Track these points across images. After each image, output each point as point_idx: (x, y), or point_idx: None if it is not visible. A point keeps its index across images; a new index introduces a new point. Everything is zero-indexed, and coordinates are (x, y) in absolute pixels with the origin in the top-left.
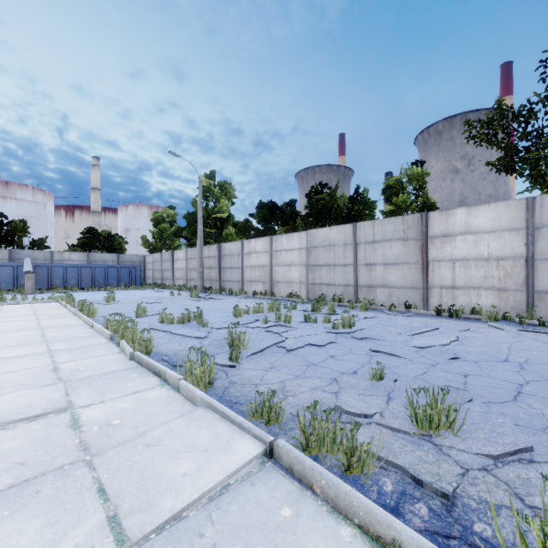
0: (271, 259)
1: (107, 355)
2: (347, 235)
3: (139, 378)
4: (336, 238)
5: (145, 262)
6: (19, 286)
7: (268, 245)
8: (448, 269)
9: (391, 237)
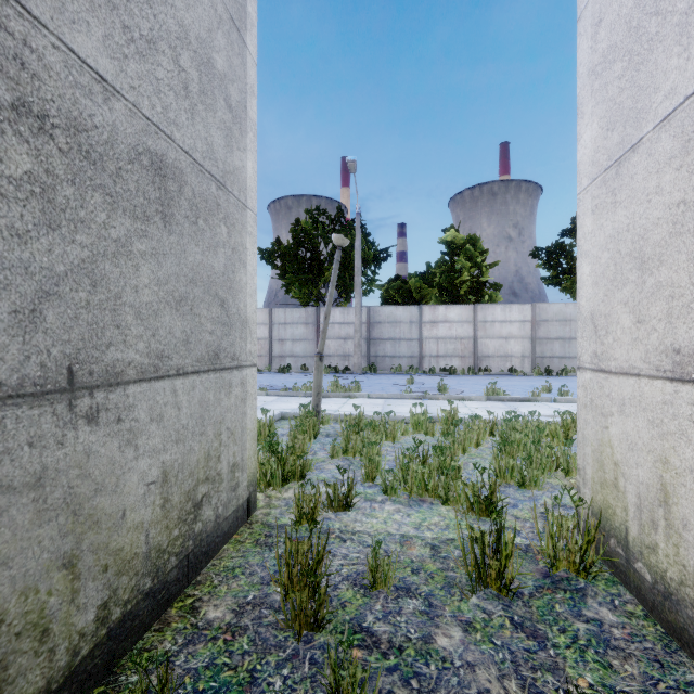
0: None
1: None
2: None
3: None
4: None
5: None
6: None
7: None
8: None
9: None
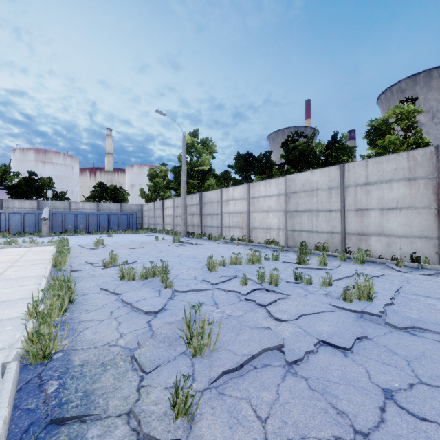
0: (248, 206)
1: None
2: (332, 177)
3: None
4: (319, 182)
5: (143, 210)
6: (40, 230)
7: (245, 192)
8: None
9: (391, 177)
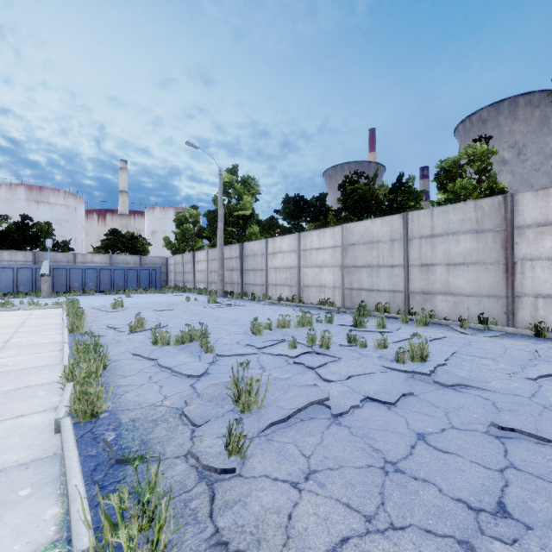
0: (298, 260)
1: (31, 415)
2: (394, 228)
3: (24, 507)
4: (379, 233)
5: (168, 264)
6: (37, 289)
7: (295, 243)
8: (547, 270)
9: (458, 229)
